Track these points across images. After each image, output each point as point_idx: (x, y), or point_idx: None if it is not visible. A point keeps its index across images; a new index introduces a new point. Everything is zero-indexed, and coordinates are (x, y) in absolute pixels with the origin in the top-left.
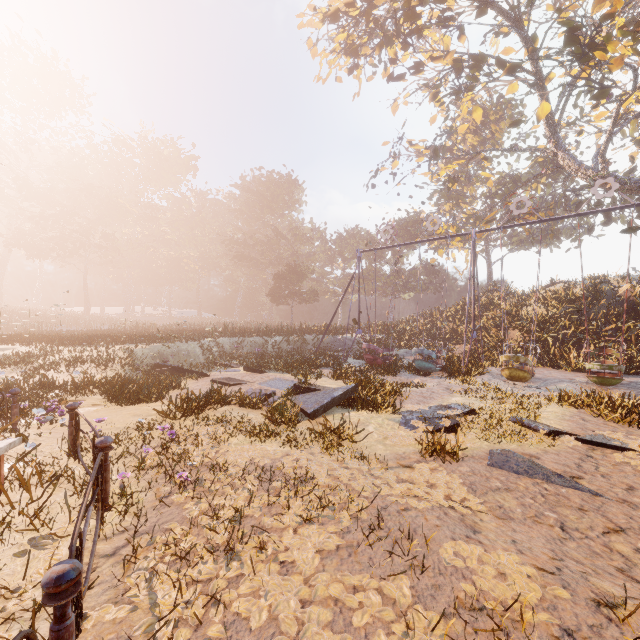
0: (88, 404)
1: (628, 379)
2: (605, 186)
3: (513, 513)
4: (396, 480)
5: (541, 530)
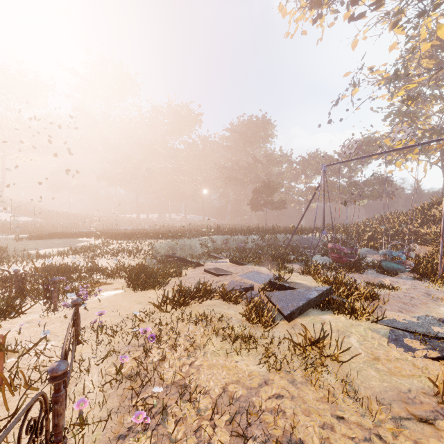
0: (112, 288)
1: None
2: None
3: None
4: None
5: None
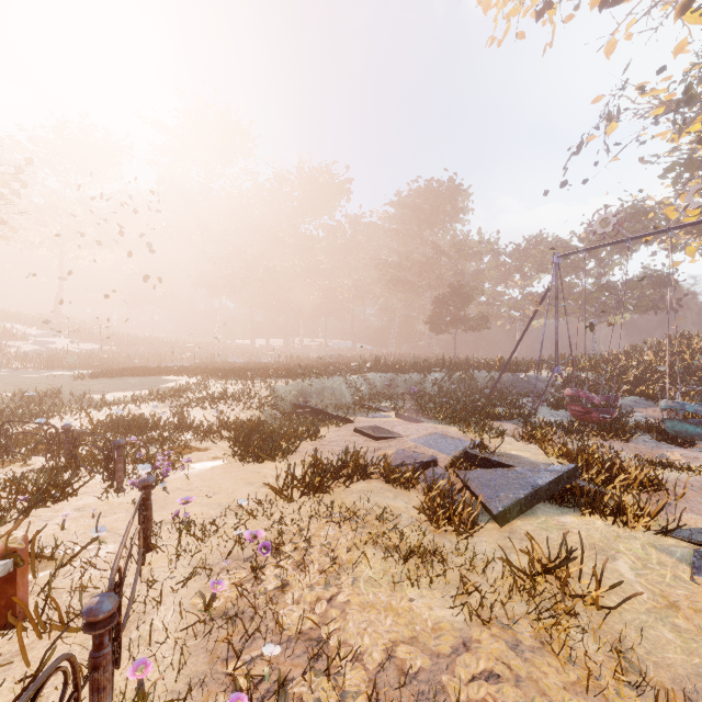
0: (209, 456)
1: None
2: None
3: None
4: None
5: None
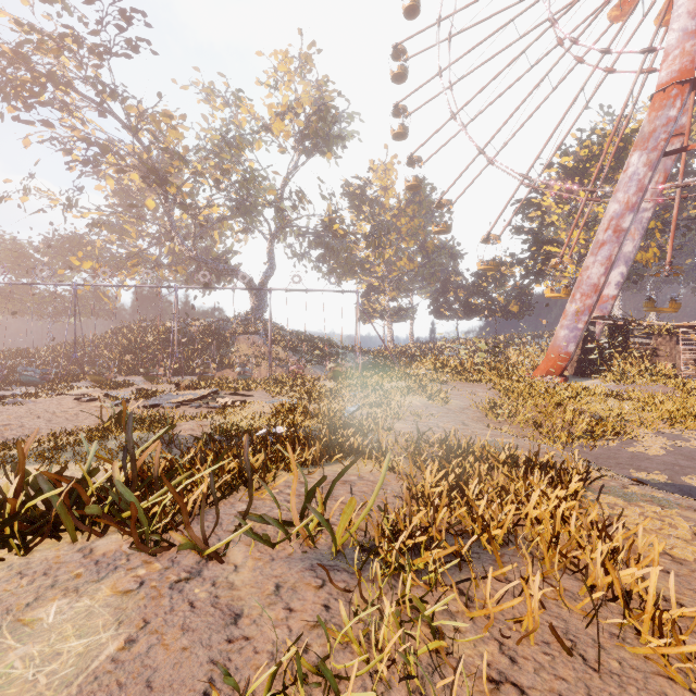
0: None
1: (172, 378)
2: (197, 262)
3: None
4: None
5: None
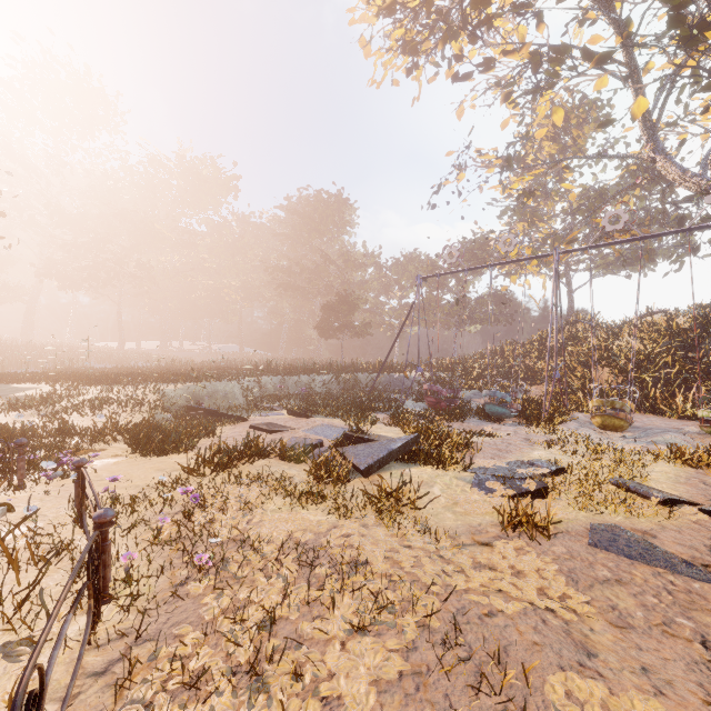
0: (108, 455)
1: None
2: None
3: (632, 618)
4: (472, 564)
5: (675, 647)
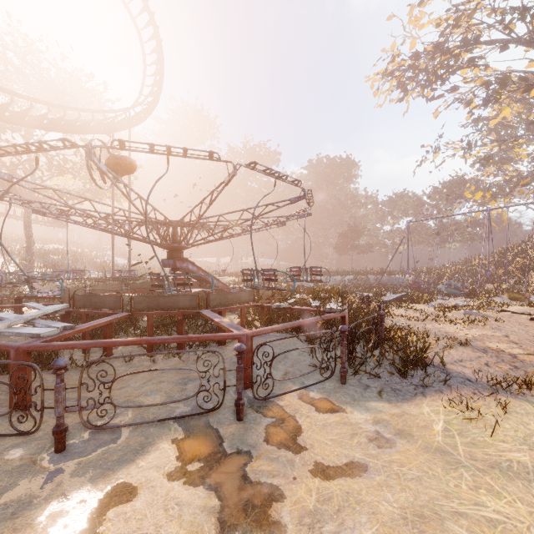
0: None
1: None
2: None
3: None
4: None
5: None
